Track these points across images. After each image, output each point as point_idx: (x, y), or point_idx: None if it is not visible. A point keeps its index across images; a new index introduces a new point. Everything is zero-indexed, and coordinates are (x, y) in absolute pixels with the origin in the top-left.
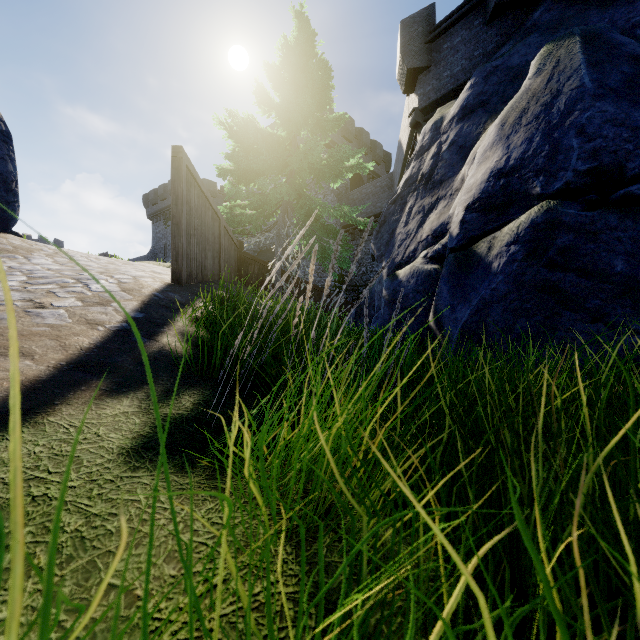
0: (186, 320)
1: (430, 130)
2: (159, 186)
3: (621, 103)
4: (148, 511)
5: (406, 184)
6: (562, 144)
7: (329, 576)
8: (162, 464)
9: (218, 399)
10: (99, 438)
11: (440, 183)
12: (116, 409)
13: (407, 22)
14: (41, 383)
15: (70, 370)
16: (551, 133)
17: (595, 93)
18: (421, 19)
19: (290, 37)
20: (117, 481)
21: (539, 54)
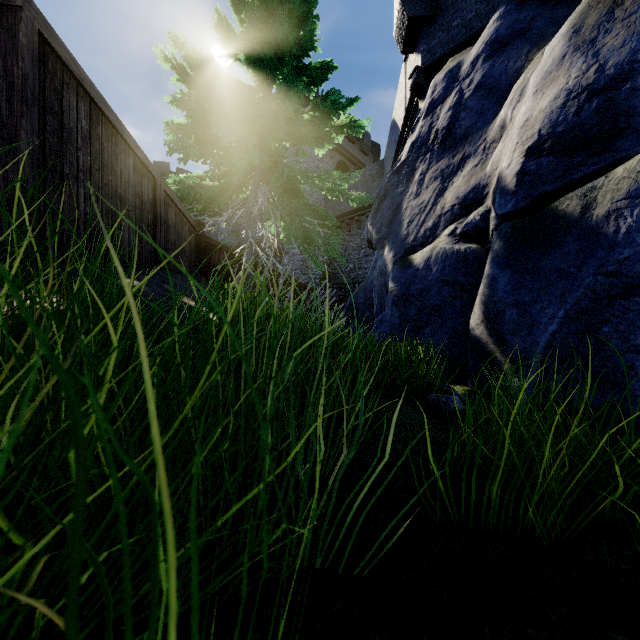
0: None
1: (443, 79)
2: None
3: None
4: None
5: (413, 147)
6: None
7: None
8: None
9: None
10: None
11: (465, 138)
12: None
13: None
14: None
15: None
16: None
17: None
18: None
19: None
20: None
21: None
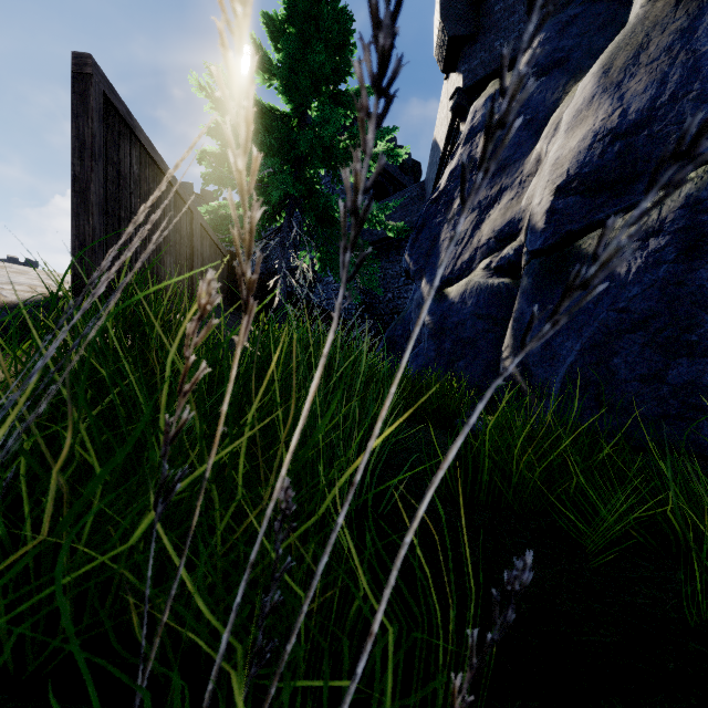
0: (11, 369)
1: (483, 106)
2: None
3: None
4: None
5: (452, 176)
6: None
7: None
8: None
9: None
10: None
11: (502, 169)
12: None
13: None
14: None
15: None
16: (701, 65)
17: None
18: None
19: None
20: None
21: None
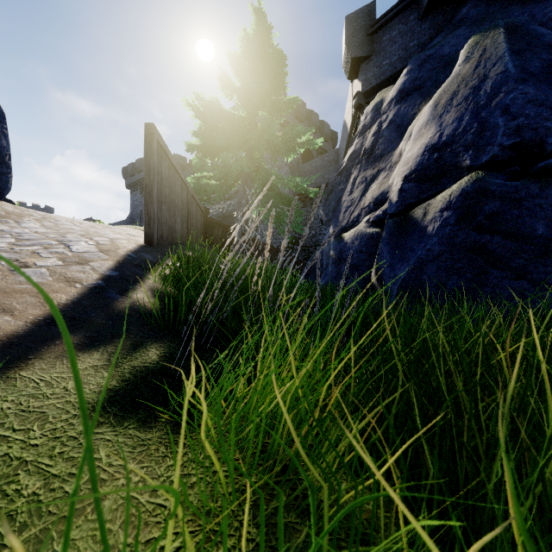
0: (156, 278)
1: (371, 111)
2: (136, 160)
3: (541, 86)
4: (108, 470)
5: (351, 158)
6: (489, 122)
7: (286, 539)
8: (125, 419)
9: (183, 351)
10: (67, 392)
11: (380, 157)
12: (86, 363)
13: (351, 17)
14: (17, 338)
15: (46, 325)
16: (479, 112)
17: (518, 77)
18: (363, 15)
19: (249, 30)
20: (80, 438)
21: (467, 44)
